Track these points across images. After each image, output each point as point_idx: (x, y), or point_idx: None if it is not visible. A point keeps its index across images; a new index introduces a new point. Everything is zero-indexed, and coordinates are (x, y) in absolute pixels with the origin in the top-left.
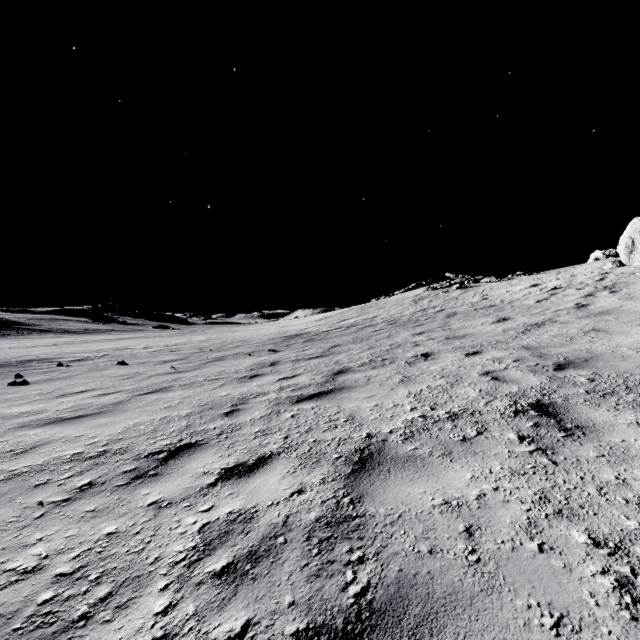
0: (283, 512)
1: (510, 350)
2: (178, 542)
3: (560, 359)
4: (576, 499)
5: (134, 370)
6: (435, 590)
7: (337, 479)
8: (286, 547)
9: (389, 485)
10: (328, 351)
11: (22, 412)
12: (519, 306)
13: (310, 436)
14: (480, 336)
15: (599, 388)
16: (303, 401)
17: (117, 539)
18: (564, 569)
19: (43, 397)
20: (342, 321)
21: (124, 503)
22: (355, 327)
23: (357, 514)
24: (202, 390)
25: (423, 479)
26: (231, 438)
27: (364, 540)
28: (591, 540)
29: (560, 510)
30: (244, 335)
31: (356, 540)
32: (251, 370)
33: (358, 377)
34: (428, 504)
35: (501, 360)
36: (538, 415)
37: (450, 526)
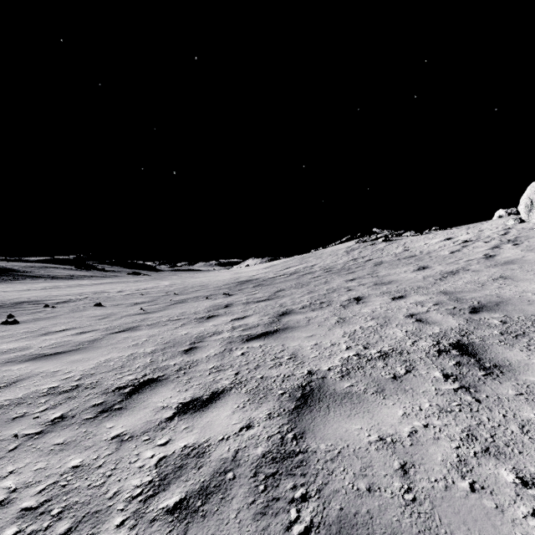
0: (233, 447)
1: (430, 295)
2: (136, 476)
3: (474, 303)
4: (501, 437)
5: (109, 311)
6: (375, 531)
7: (282, 415)
8: (235, 483)
9: (329, 421)
10: (274, 295)
11: (10, 349)
12: (436, 256)
13: (258, 373)
14: (404, 282)
15: (511, 330)
16: (252, 340)
17: (81, 472)
18: (496, 510)
19: (29, 335)
20: (286, 269)
21: (90, 436)
22: (297, 274)
23: (300, 450)
24: (165, 329)
25: (359, 415)
26: (188, 374)
27: (307, 477)
28: (519, 479)
29: (487, 448)
30: (203, 281)
31: (299, 476)
32: (208, 311)
33: (300, 318)
34: (365, 440)
35: (423, 304)
36: (459, 354)
37: (386, 463)
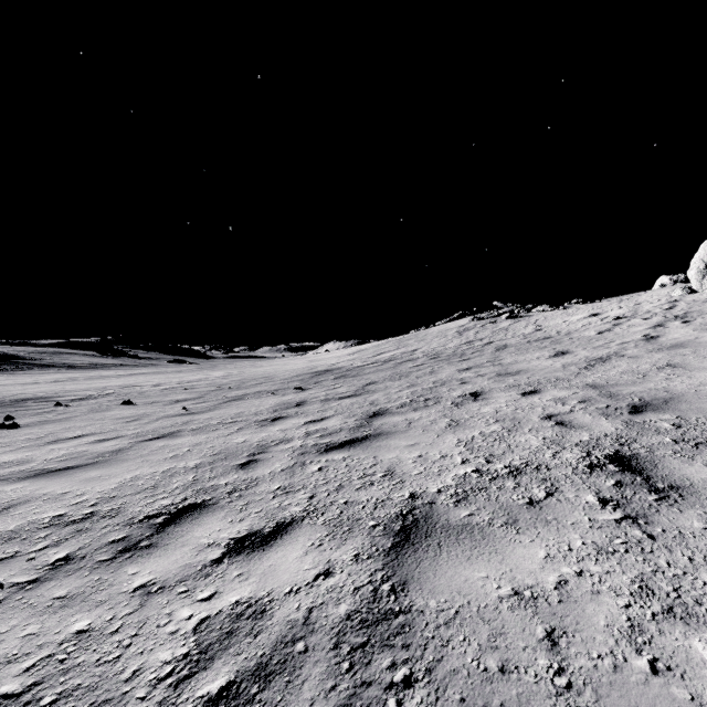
0: (304, 604)
1: (573, 389)
2: (166, 647)
3: (635, 400)
4: (689, 591)
5: (141, 411)
6: None
7: (374, 556)
8: (307, 658)
9: (441, 566)
10: (362, 389)
11: (4, 462)
12: (578, 338)
13: (340, 496)
14: (536, 372)
15: (689, 436)
16: (333, 450)
17: (88, 641)
18: (692, 704)
19: (32, 443)
20: (378, 355)
21: (104, 586)
22: (393, 362)
23: (400, 608)
24: (216, 435)
25: (484, 558)
26: (245, 497)
27: (411, 649)
28: None
29: (670, 607)
30: (268, 371)
31: (400, 649)
32: (274, 411)
33: (397, 421)
34: (493, 595)
35: (564, 401)
36: (619, 471)
37: (525, 629)
